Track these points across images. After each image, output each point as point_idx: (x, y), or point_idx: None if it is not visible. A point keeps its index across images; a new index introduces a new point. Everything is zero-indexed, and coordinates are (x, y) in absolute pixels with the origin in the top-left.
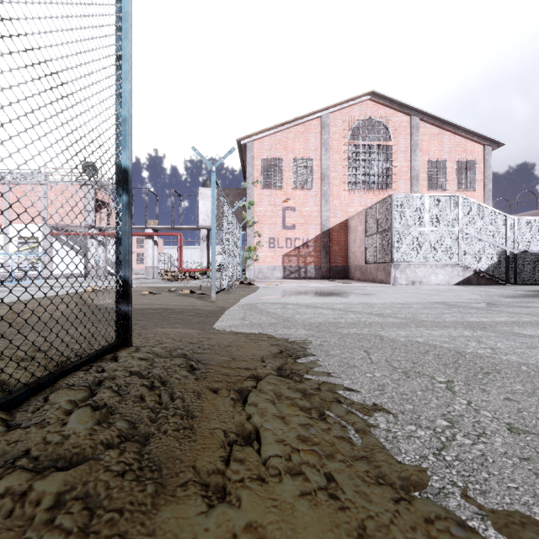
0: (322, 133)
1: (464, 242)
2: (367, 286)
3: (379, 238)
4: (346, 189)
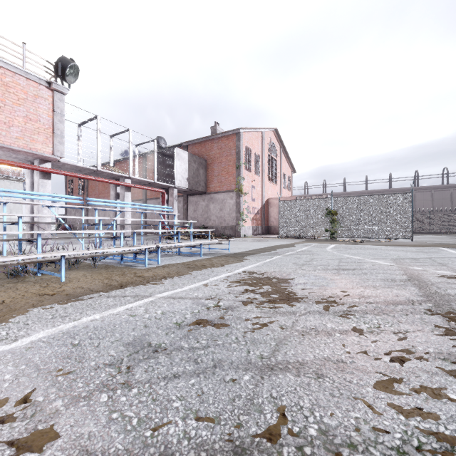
0: (263, 142)
1: None
2: None
3: None
4: (268, 180)
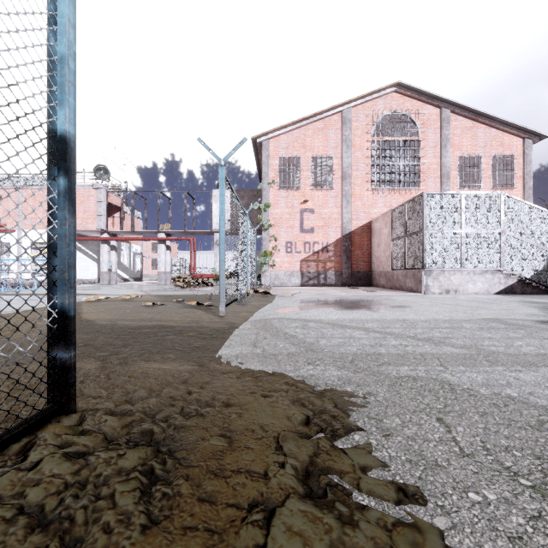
0: (343, 129)
1: (506, 245)
2: (396, 295)
3: (407, 242)
4: (369, 189)
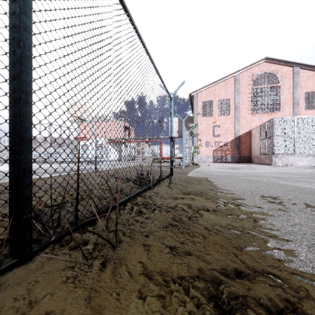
0: (235, 84)
1: None
2: (257, 166)
3: (267, 141)
4: (250, 114)
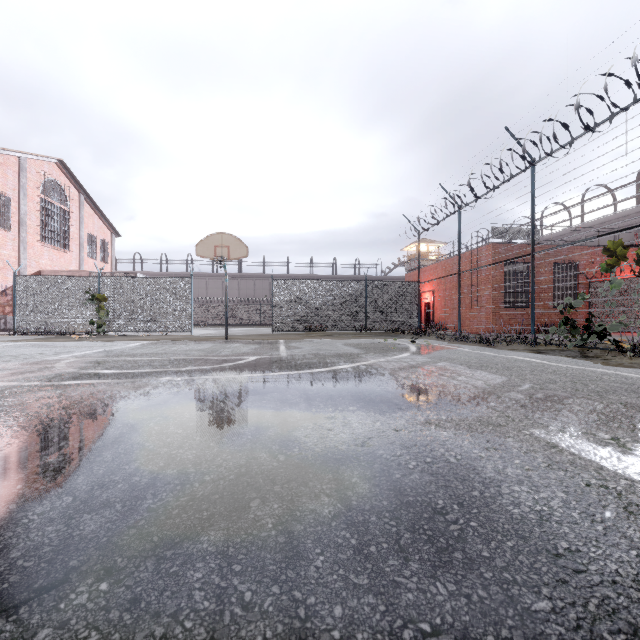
0: (21, 175)
1: None
2: None
3: None
4: (39, 241)
